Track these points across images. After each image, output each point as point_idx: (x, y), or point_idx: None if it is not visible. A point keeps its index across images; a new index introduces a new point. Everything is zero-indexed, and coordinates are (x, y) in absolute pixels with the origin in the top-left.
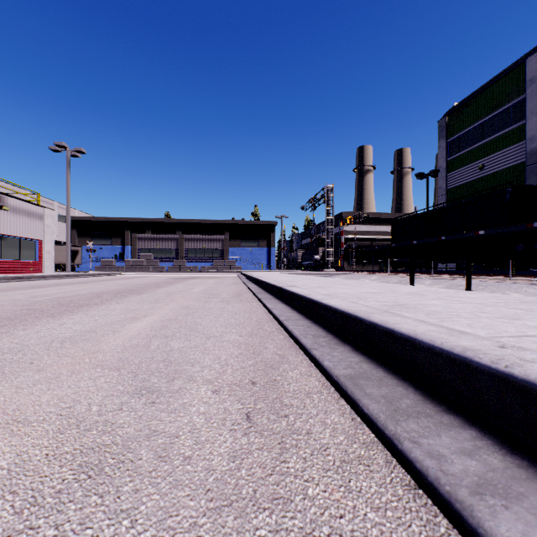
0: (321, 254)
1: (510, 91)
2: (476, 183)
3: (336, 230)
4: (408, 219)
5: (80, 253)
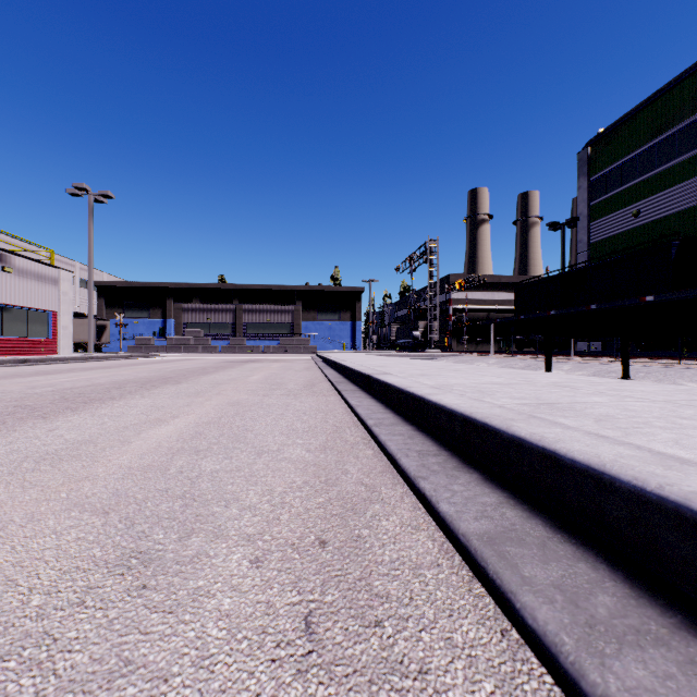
0: (422, 330)
1: (675, 112)
2: (628, 235)
3: (442, 298)
4: (537, 283)
5: (108, 329)
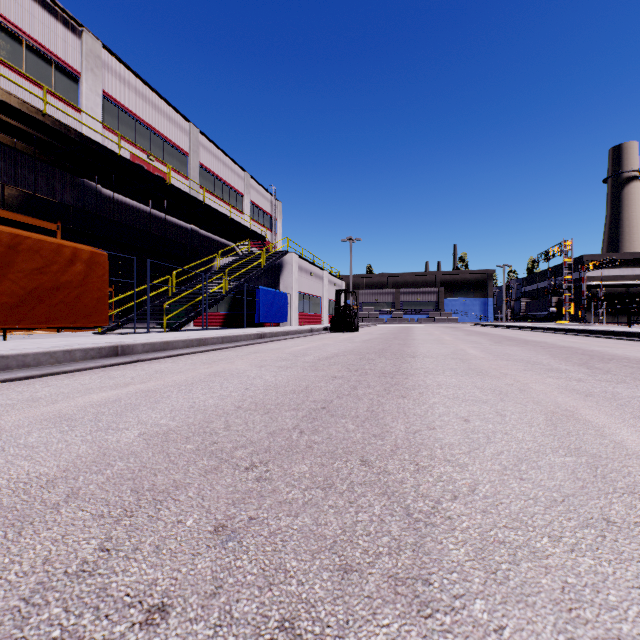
0: (554, 304)
1: None
2: None
3: (574, 276)
4: None
5: None
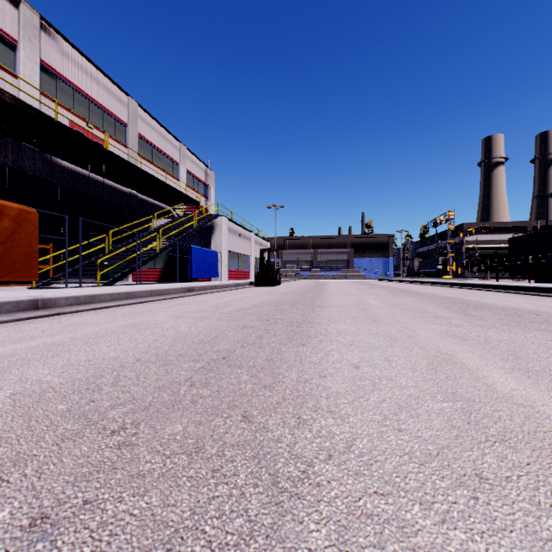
0: (440, 263)
1: None
2: None
3: (456, 240)
4: (522, 237)
5: None
